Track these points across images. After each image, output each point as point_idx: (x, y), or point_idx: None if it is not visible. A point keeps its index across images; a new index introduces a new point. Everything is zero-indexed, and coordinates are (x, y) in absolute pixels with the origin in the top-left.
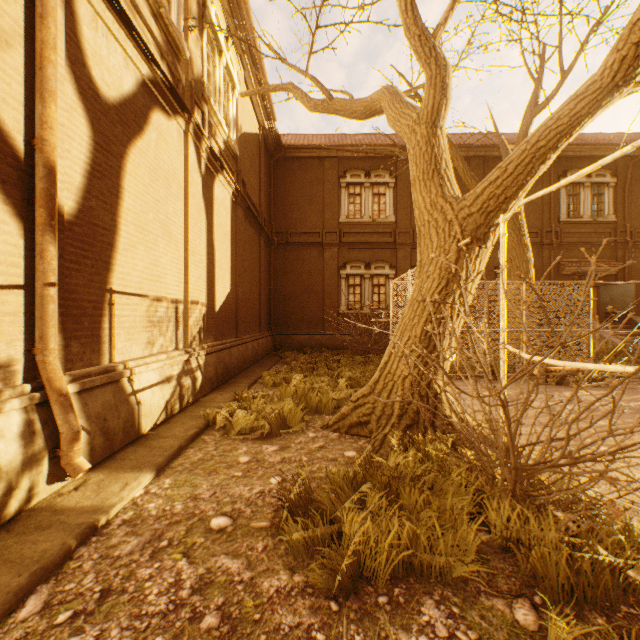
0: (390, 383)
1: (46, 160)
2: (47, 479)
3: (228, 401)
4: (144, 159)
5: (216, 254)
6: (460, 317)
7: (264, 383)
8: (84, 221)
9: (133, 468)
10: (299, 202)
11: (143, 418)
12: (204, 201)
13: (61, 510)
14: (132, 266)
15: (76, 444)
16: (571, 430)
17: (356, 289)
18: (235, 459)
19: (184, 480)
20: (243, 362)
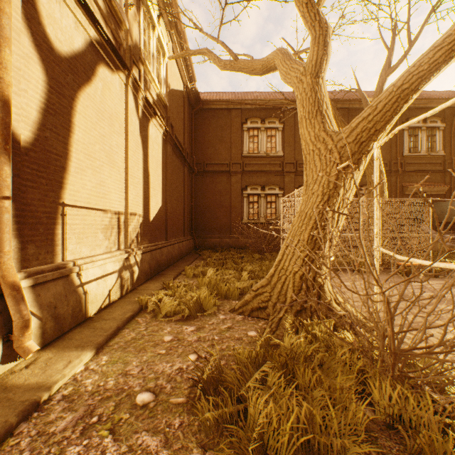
0: (283, 277)
1: (1, 94)
2: (1, 360)
3: (158, 289)
4: (92, 102)
5: (150, 178)
6: (338, 225)
7: (186, 275)
8: (39, 148)
9: (77, 347)
10: (213, 141)
11: (89, 304)
12: (141, 138)
13: (10, 387)
14: (81, 185)
15: (26, 330)
16: (424, 313)
17: (254, 205)
18: (160, 338)
19: (118, 357)
20: (171, 258)
